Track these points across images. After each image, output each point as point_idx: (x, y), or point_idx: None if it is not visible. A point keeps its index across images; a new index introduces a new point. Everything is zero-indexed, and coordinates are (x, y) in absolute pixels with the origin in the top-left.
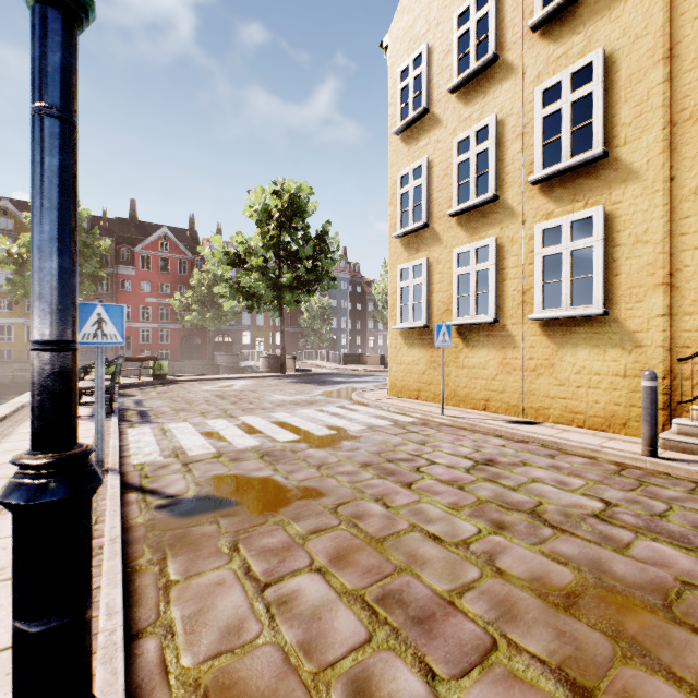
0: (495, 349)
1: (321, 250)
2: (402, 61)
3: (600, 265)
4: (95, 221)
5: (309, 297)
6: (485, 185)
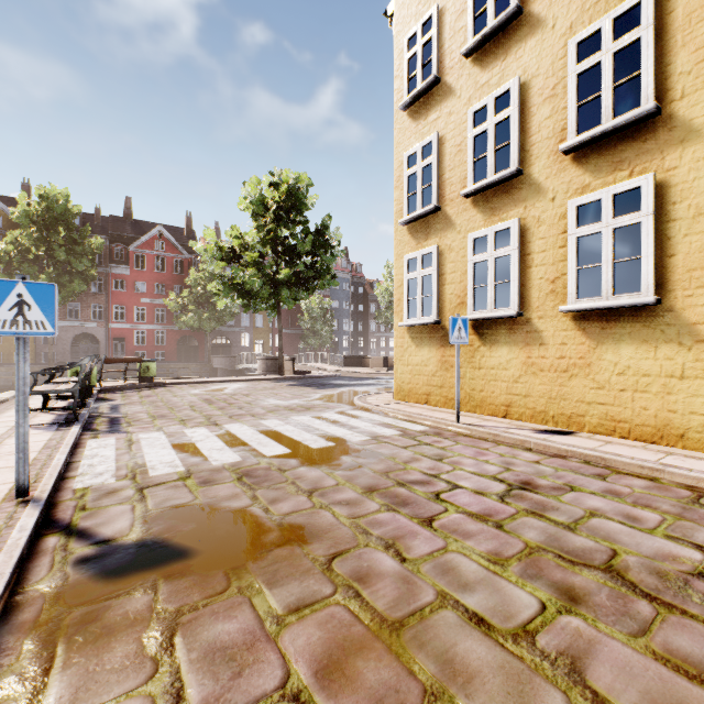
0: (518, 347)
1: (321, 245)
2: (410, 28)
3: (650, 244)
4: (88, 219)
5: (308, 294)
6: (506, 159)
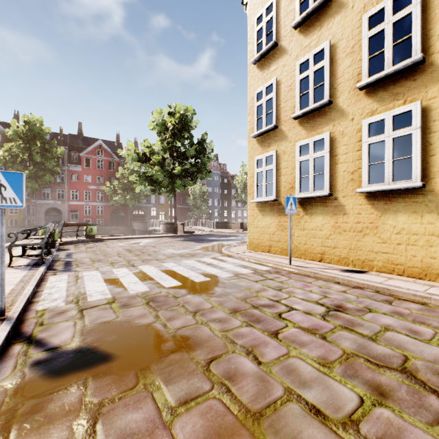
0: (329, 216)
1: (201, 151)
2: (258, 11)
3: (418, 148)
4: (55, 136)
5: (192, 183)
6: (321, 94)
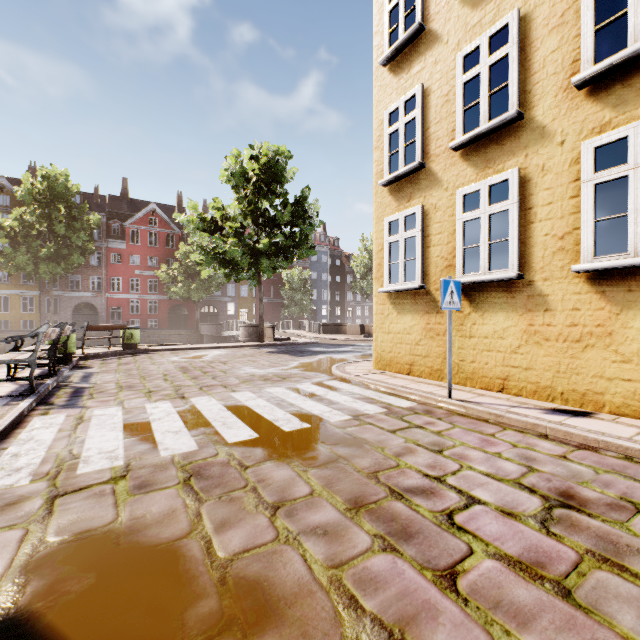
0: (517, 313)
1: (299, 216)
2: None
3: None
4: (88, 198)
5: (286, 263)
6: (503, 104)
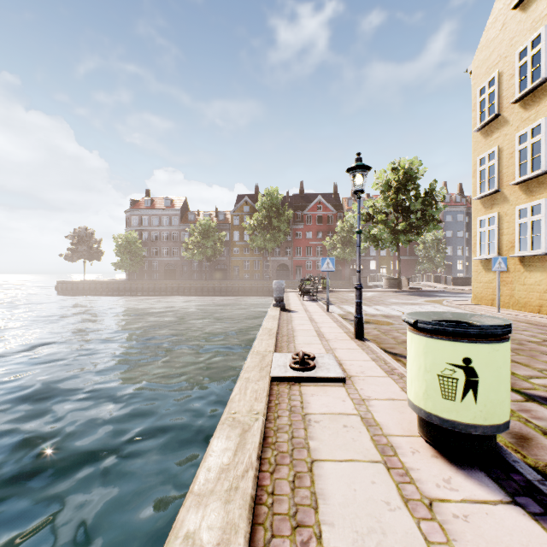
0: (546, 272)
1: (428, 202)
2: (481, 82)
3: None
4: (283, 199)
5: (417, 237)
6: (539, 164)
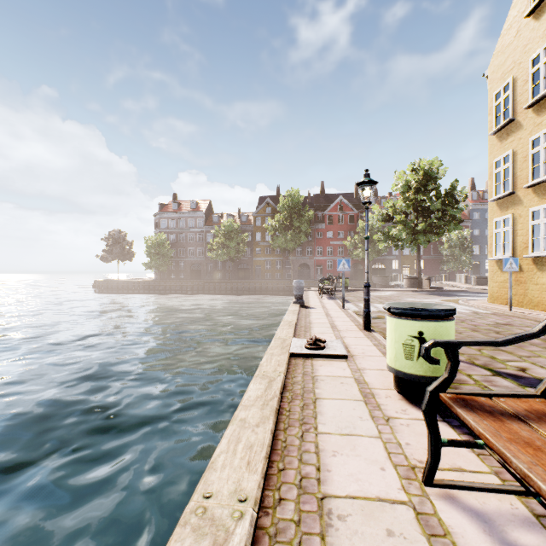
0: None
1: (448, 202)
2: (497, 87)
3: None
4: (304, 200)
5: (437, 237)
6: None
